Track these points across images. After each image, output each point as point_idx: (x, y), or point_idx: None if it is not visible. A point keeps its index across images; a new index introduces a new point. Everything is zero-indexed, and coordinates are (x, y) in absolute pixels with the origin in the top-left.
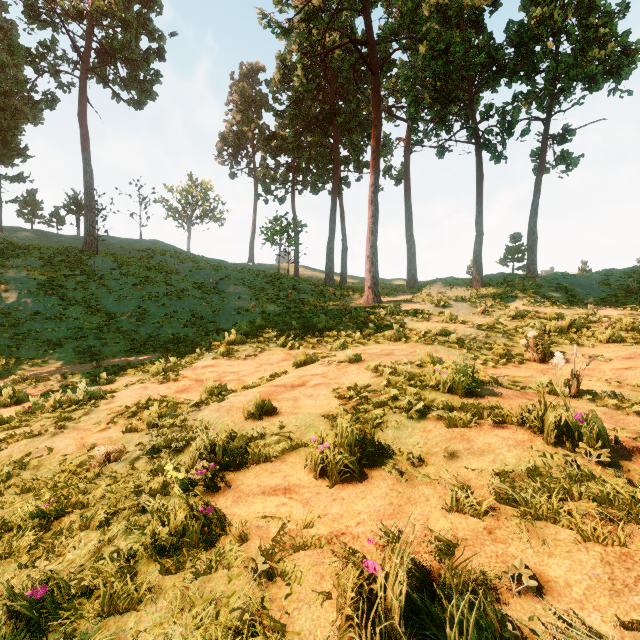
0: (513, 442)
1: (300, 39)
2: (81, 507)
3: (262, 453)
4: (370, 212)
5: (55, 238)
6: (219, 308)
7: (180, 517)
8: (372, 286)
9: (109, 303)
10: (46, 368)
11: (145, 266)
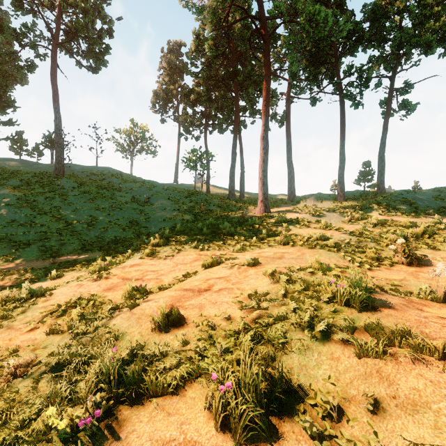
0: None
1: (210, 16)
2: None
3: (160, 384)
4: (262, 145)
5: (35, 165)
6: (150, 216)
7: None
8: (263, 200)
9: (68, 213)
10: (16, 263)
11: (97, 185)
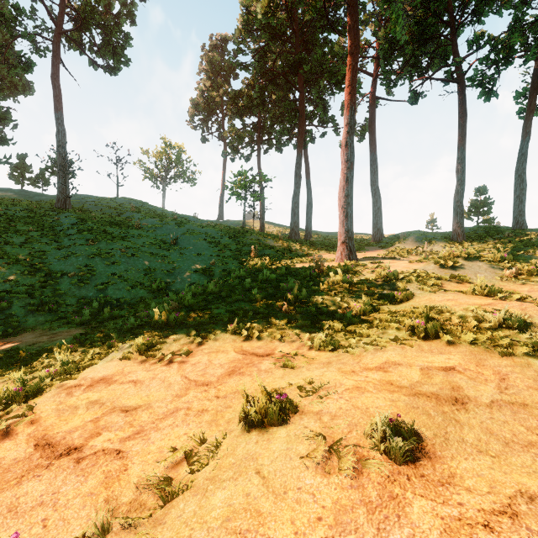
0: None
1: None
2: None
3: None
4: (344, 155)
5: (36, 197)
6: (176, 265)
7: None
8: (346, 240)
9: (55, 261)
10: None
11: (108, 221)
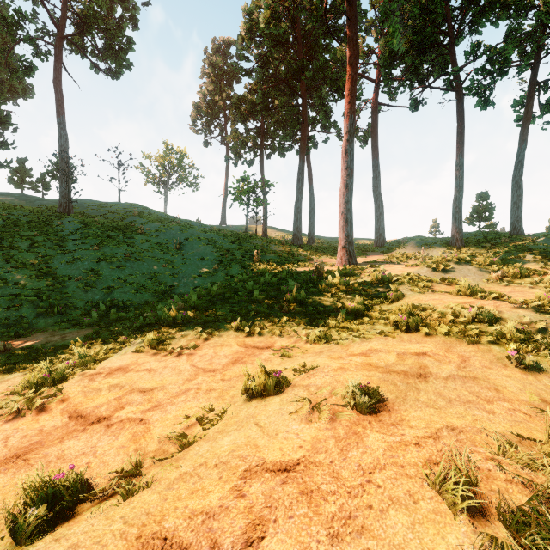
0: None
1: None
2: None
3: None
4: (344, 163)
5: (37, 202)
6: (180, 270)
7: None
8: (346, 245)
9: (61, 265)
10: None
11: (111, 226)
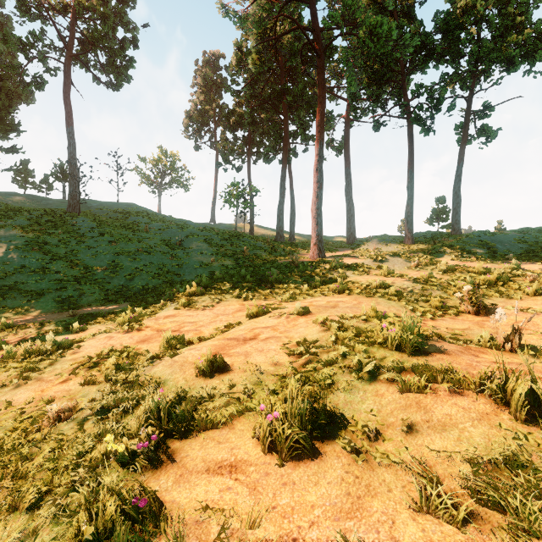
0: (476, 414)
1: (254, 26)
2: (19, 478)
3: (210, 419)
4: (315, 178)
5: (44, 201)
6: (183, 262)
7: (110, 510)
8: (317, 243)
9: (87, 258)
10: (28, 316)
11: (120, 225)
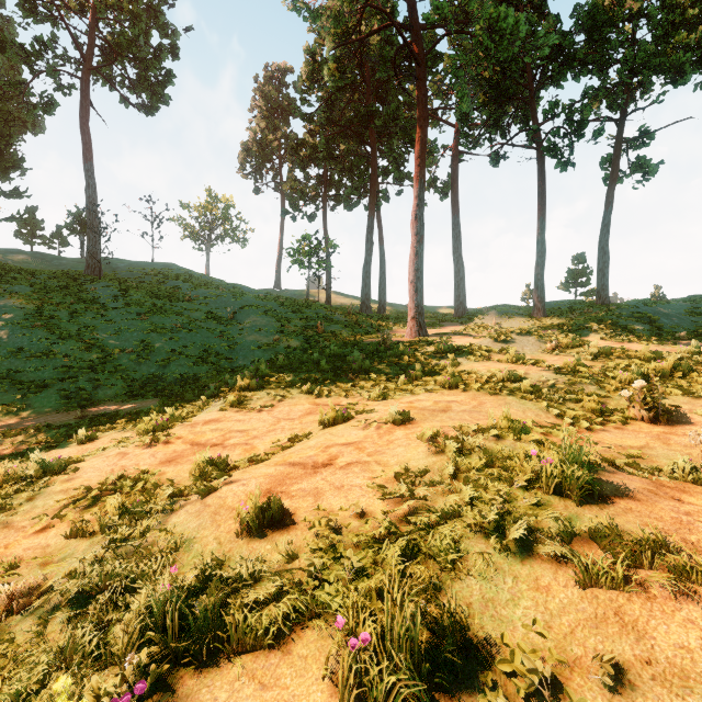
0: None
1: (331, 24)
2: None
3: (249, 631)
4: (414, 228)
5: (55, 261)
6: (237, 342)
7: None
8: (416, 316)
9: (107, 336)
10: (23, 417)
11: (153, 293)
